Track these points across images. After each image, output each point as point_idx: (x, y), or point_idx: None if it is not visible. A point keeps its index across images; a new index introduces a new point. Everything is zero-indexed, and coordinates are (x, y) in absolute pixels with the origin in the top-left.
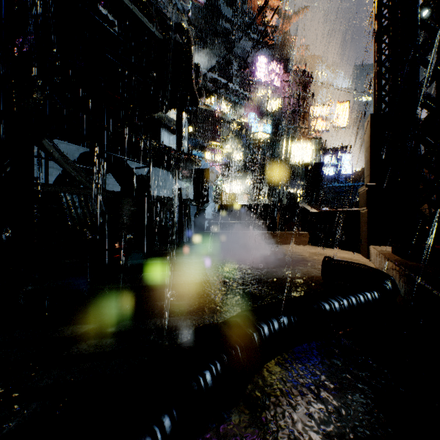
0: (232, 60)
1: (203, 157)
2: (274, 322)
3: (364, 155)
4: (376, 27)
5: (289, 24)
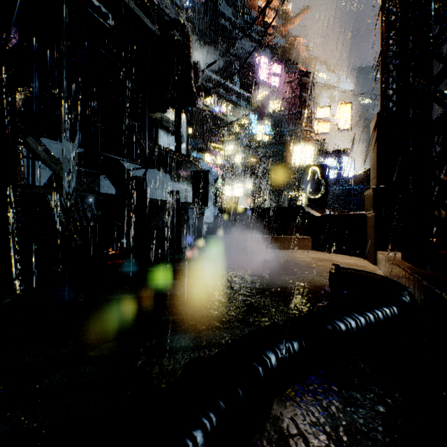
0: (232, 60)
1: (202, 159)
2: (283, 350)
3: (370, 156)
4: (383, 22)
5: (290, 24)
